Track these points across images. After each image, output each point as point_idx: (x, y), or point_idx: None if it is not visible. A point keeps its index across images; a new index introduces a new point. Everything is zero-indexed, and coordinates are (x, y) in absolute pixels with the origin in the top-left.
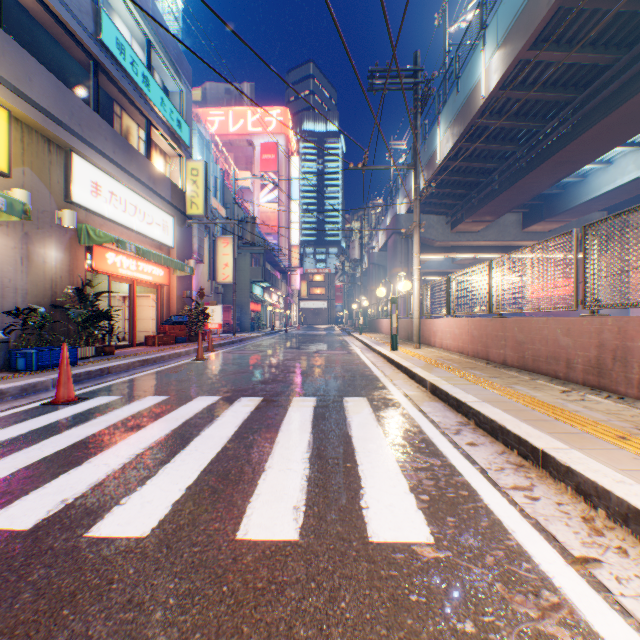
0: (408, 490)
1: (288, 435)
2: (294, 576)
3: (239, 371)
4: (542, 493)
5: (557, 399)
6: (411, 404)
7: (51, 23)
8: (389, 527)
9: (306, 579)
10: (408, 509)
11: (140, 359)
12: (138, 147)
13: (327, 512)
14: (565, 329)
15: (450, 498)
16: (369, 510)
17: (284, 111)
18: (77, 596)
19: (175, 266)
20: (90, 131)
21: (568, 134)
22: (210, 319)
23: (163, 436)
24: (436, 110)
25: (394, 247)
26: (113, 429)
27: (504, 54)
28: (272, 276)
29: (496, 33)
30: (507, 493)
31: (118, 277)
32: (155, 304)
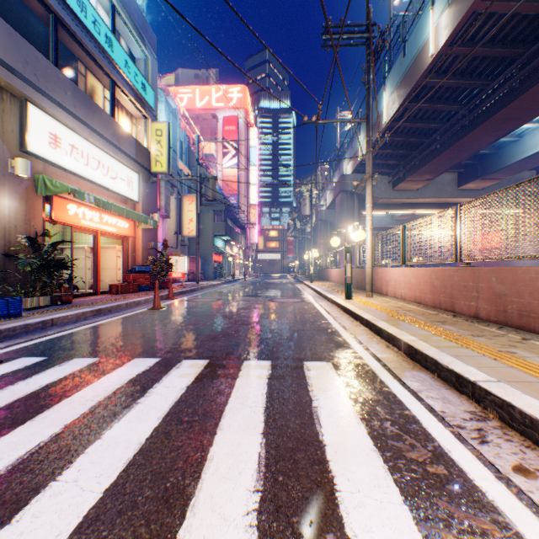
0: None
1: (229, 440)
2: None
3: (191, 322)
4: None
5: None
6: (389, 374)
7: None
8: None
9: None
10: None
11: (92, 309)
12: (103, 106)
13: None
14: None
15: None
16: None
17: (243, 88)
18: None
19: (138, 218)
20: (47, 82)
21: (514, 90)
22: (174, 268)
23: (44, 441)
24: (382, 75)
25: (341, 204)
26: None
27: (456, 8)
28: (232, 231)
29: None
30: None
31: (81, 228)
32: (121, 254)
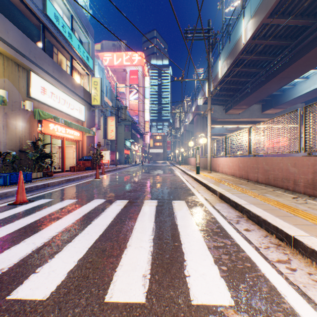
0: (213, 262)
1: (141, 224)
2: None
3: (117, 185)
4: (297, 265)
5: (292, 202)
6: (209, 204)
7: (19, 4)
8: (204, 292)
9: None
10: (215, 277)
11: (65, 179)
12: (66, 70)
13: (164, 279)
14: (293, 163)
15: (240, 269)
16: (190, 278)
17: (141, 54)
18: None
19: (85, 131)
20: (40, 60)
21: (287, 62)
22: (103, 158)
23: (70, 224)
24: (218, 51)
25: (197, 121)
26: (43, 219)
27: (254, 21)
28: (135, 136)
29: (250, 10)
30: (275, 265)
31: (55, 136)
32: (75, 150)
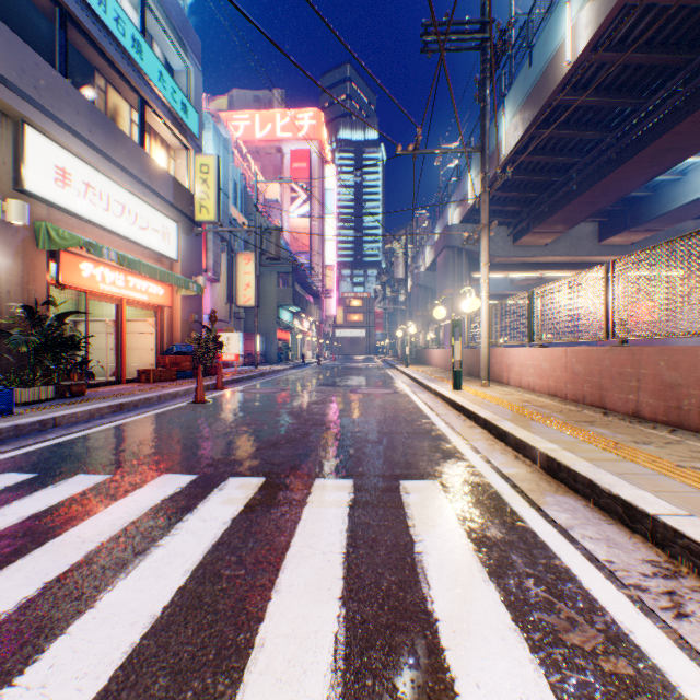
0: None
1: (289, 611)
2: None
3: (244, 422)
4: None
5: None
6: (523, 500)
7: None
8: None
9: None
10: None
11: (111, 403)
12: (130, 132)
13: None
14: None
15: None
16: None
17: (317, 114)
18: None
19: (176, 282)
20: (52, 98)
21: (679, 110)
22: (225, 349)
23: (7, 611)
24: (500, 92)
25: (445, 264)
26: None
27: None
28: (303, 299)
29: None
30: None
31: (99, 295)
32: (154, 330)
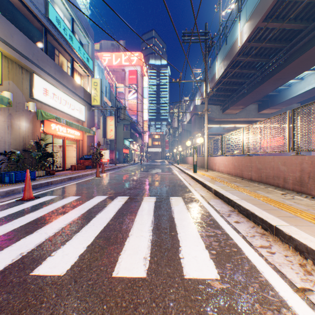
0: (204, 248)
1: (141, 217)
2: (143, 299)
3: (117, 183)
4: (276, 250)
5: (280, 198)
6: (204, 200)
7: (23, 8)
8: (195, 269)
9: (150, 301)
10: (205, 259)
11: (67, 177)
12: (67, 71)
13: (161, 260)
14: (283, 162)
15: (227, 252)
16: (184, 259)
17: (140, 54)
18: (22, 311)
19: (85, 130)
20: (43, 63)
21: (282, 64)
22: (103, 157)
23: (76, 217)
24: (215, 53)
25: (194, 121)
26: (51, 214)
27: (250, 24)
28: (134, 135)
29: (246, 14)
30: (257, 250)
31: (57, 136)
32: (76, 149)
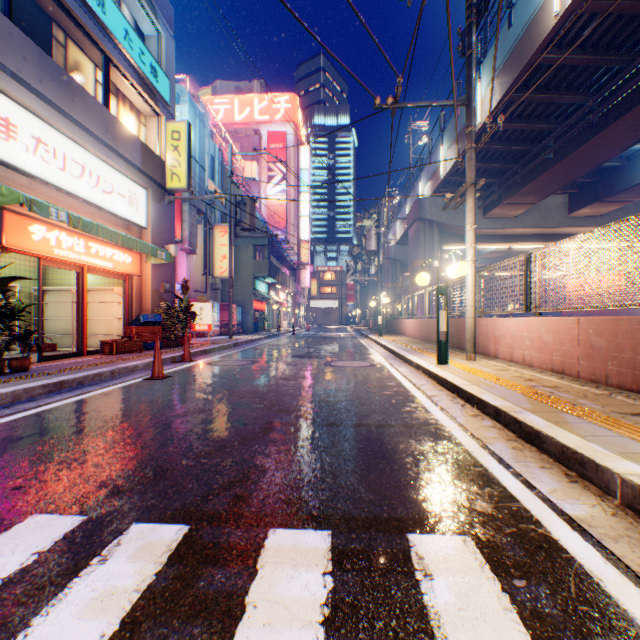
0: None
1: None
2: None
3: (196, 407)
4: None
5: None
6: None
7: None
8: None
9: None
10: None
11: (46, 382)
12: (93, 92)
13: None
14: None
15: None
16: None
17: (293, 97)
18: None
19: (141, 249)
20: None
21: None
22: (197, 319)
23: None
24: (476, 59)
25: (416, 236)
26: None
27: None
28: (278, 271)
29: None
30: None
31: (55, 261)
32: (122, 299)
